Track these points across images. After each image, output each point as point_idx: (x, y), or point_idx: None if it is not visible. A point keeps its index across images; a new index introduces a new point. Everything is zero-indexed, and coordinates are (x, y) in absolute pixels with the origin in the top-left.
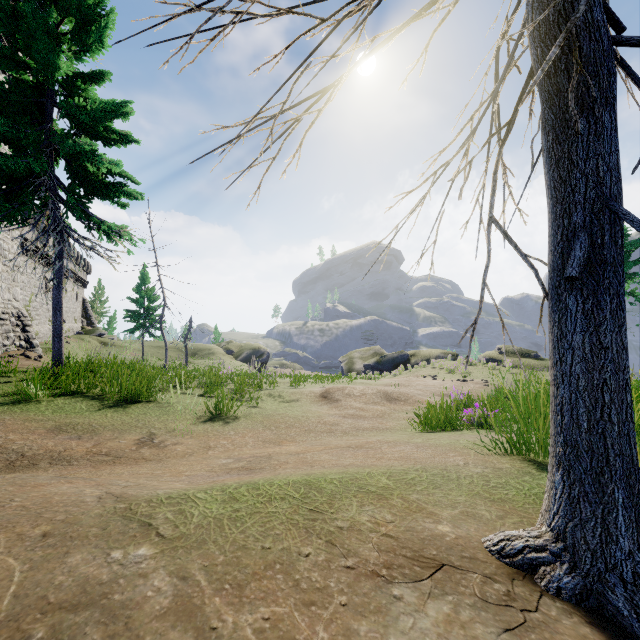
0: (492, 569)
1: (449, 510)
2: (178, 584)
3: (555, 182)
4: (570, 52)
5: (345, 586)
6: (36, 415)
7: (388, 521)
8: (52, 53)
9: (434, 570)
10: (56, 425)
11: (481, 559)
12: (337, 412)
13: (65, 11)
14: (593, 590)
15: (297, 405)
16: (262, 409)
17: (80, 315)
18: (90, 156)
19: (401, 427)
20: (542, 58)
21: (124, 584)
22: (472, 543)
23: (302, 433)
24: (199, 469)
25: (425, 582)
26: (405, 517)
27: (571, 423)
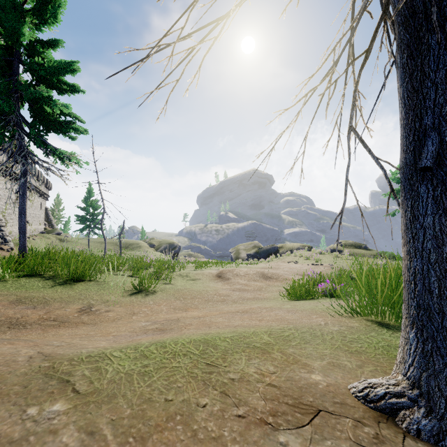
0: (360, 413)
1: (319, 361)
2: (85, 439)
3: (408, 92)
4: None
5: (237, 434)
6: (2, 291)
7: (271, 372)
8: (18, 23)
9: (312, 416)
10: (17, 298)
11: (350, 404)
12: (228, 287)
13: None
14: None
15: (199, 282)
16: (174, 285)
17: (43, 219)
18: (47, 100)
19: (274, 297)
20: None
21: (34, 442)
22: (340, 390)
23: (203, 302)
24: (124, 330)
25: (306, 428)
26: (284, 368)
27: (423, 290)
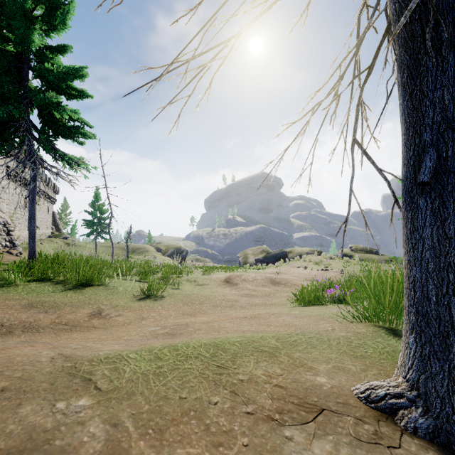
0: (361, 412)
1: (324, 365)
2: (110, 430)
3: (408, 110)
4: (423, 5)
5: (246, 429)
6: (14, 295)
7: (278, 374)
8: (28, 30)
9: (316, 414)
10: (29, 302)
11: (352, 404)
12: (236, 292)
13: (37, 0)
14: (443, 429)
15: (207, 287)
16: (182, 290)
17: (51, 224)
18: (56, 106)
19: (283, 303)
20: (400, 11)
21: (65, 431)
22: (344, 391)
23: (211, 307)
24: (134, 334)
25: (310, 424)
26: (291, 371)
27: (422, 297)
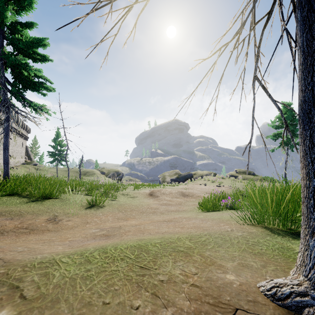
0: (271, 311)
1: (231, 262)
2: None
3: (308, 41)
4: None
5: None
6: None
7: (193, 273)
8: (2, 9)
9: (231, 314)
10: None
11: (261, 302)
12: (157, 202)
13: None
14: None
15: (137, 199)
16: (118, 201)
17: (24, 154)
18: (24, 66)
19: (190, 209)
20: None
21: None
22: (251, 288)
23: (139, 213)
24: (78, 236)
25: None
26: (204, 269)
27: None
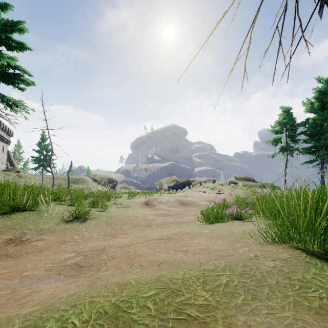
0: None
1: None
2: None
3: None
4: None
5: None
6: None
7: None
8: None
9: None
10: None
11: None
12: (153, 212)
13: None
14: None
15: (130, 209)
16: (108, 212)
17: (5, 160)
18: None
19: (191, 220)
20: None
21: None
22: None
23: (131, 227)
24: (40, 266)
25: None
26: None
27: None
